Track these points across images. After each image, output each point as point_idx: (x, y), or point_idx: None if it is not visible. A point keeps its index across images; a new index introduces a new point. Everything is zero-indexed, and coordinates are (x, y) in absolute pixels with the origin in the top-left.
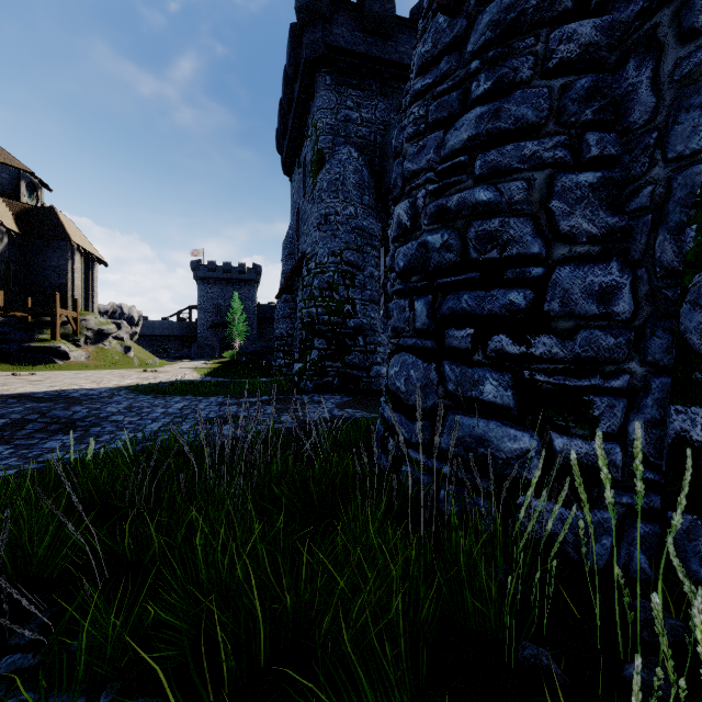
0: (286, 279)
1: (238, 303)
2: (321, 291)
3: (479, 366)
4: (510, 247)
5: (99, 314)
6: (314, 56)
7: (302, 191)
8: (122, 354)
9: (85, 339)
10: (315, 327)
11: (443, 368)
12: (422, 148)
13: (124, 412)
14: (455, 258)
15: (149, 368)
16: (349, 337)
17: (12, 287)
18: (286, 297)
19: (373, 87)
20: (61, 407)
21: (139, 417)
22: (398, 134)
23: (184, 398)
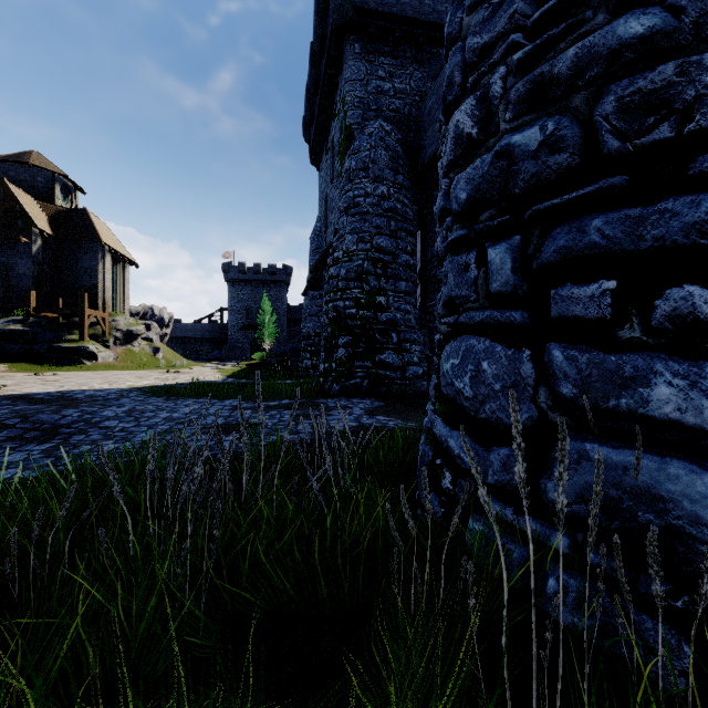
0: (312, 271)
1: (268, 304)
2: (349, 282)
3: (634, 350)
4: (704, 109)
5: (130, 315)
6: (341, 21)
7: (329, 178)
8: (150, 355)
9: (114, 340)
10: (342, 323)
11: (548, 355)
12: (498, 7)
13: (121, 417)
14: (571, 159)
15: (175, 369)
16: (380, 333)
17: (46, 289)
18: (313, 294)
19: (407, 53)
20: (51, 410)
21: (136, 423)
22: (454, 14)
23: (197, 401)
